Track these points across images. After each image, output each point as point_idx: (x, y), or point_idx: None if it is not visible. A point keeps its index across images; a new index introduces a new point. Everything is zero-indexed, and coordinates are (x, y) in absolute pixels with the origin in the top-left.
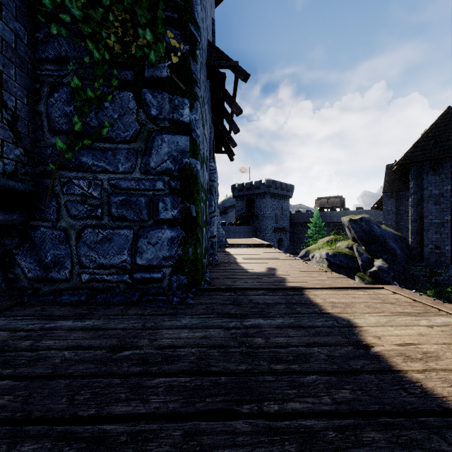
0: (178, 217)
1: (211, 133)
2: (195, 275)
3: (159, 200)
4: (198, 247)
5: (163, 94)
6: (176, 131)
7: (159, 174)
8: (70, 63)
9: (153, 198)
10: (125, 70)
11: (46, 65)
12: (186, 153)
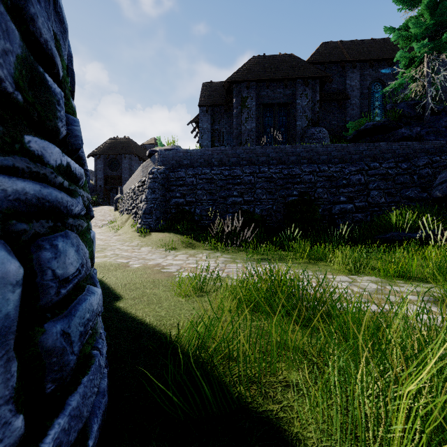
0: None
1: None
2: None
3: None
4: None
5: None
6: None
7: None
8: None
9: None
10: None
11: None
12: None
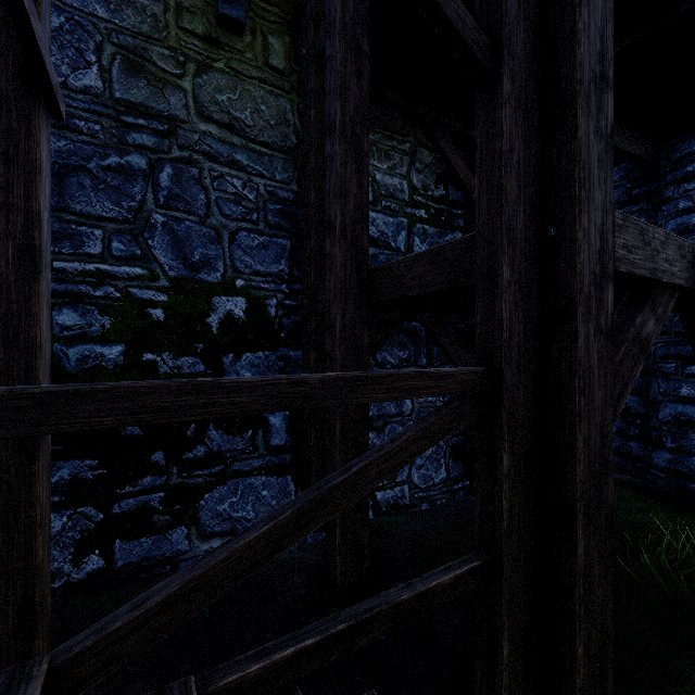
0: None
1: None
2: None
3: None
4: None
5: None
6: None
7: None
8: None
9: None
10: None
11: None
12: None
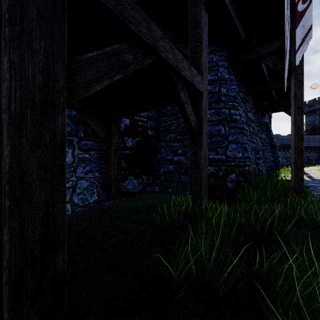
0: None
1: None
2: None
3: None
4: None
5: None
6: None
7: None
8: None
9: None
10: None
11: None
12: None
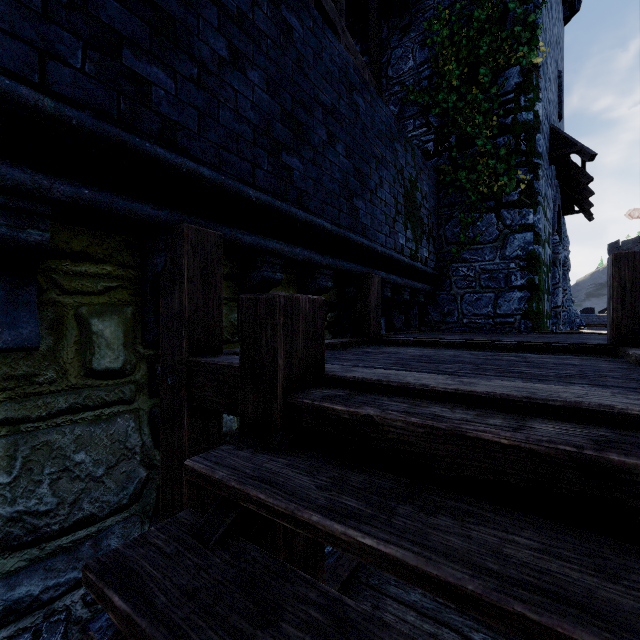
0: (525, 284)
1: (555, 207)
2: (537, 323)
3: (512, 275)
4: (540, 304)
5: (514, 210)
6: (524, 230)
7: (512, 259)
8: (458, 206)
9: (508, 273)
10: (489, 202)
11: (444, 209)
12: (531, 243)
